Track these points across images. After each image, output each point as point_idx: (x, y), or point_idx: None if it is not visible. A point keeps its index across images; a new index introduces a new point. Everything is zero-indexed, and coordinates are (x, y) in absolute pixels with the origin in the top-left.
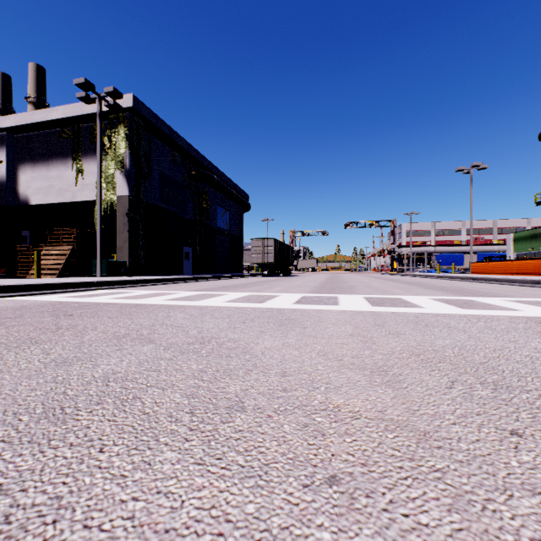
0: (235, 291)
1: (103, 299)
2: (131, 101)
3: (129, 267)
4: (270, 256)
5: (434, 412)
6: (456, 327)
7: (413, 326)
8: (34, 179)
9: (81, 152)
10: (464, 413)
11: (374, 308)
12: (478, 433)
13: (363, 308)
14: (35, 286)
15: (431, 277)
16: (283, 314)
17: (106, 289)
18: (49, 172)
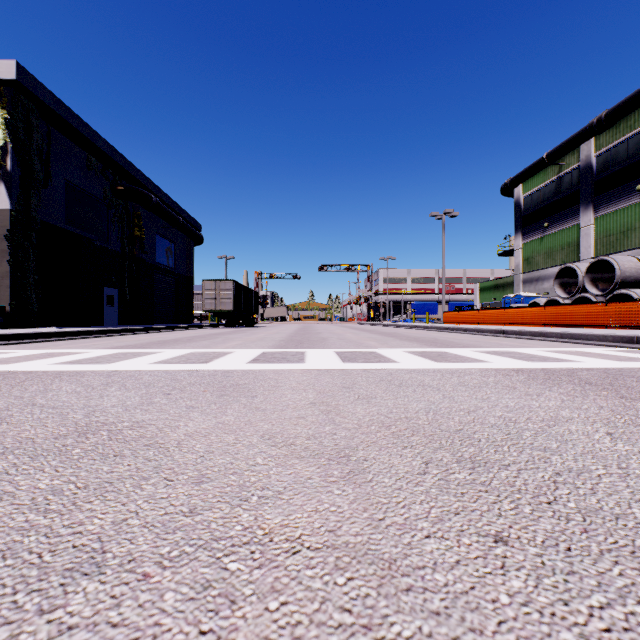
0: (173, 347)
1: None
2: (14, 70)
3: (11, 315)
4: (228, 302)
5: (404, 518)
6: (431, 385)
7: (386, 387)
8: None
9: None
10: (440, 515)
11: (345, 364)
12: (457, 548)
13: (333, 366)
14: None
15: (407, 327)
16: (230, 379)
17: None
18: None
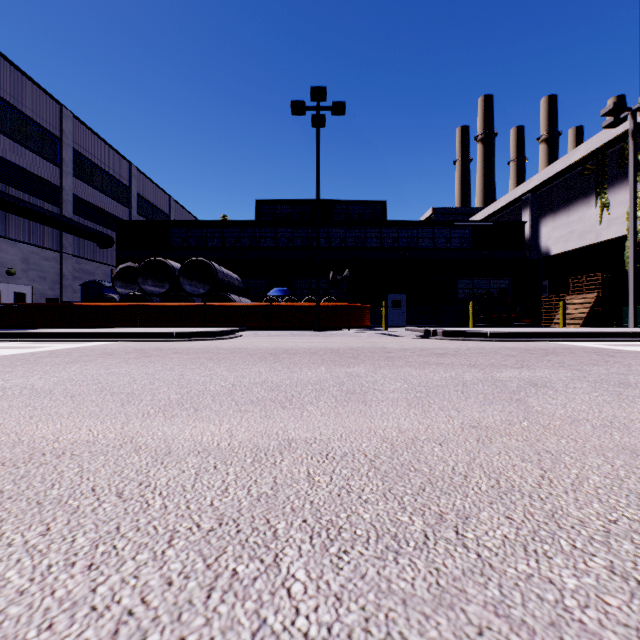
0: None
1: None
2: None
3: None
4: None
5: None
6: None
7: None
8: (553, 229)
9: (606, 184)
10: None
11: None
12: None
13: None
14: (568, 333)
15: None
16: None
17: None
18: (568, 218)
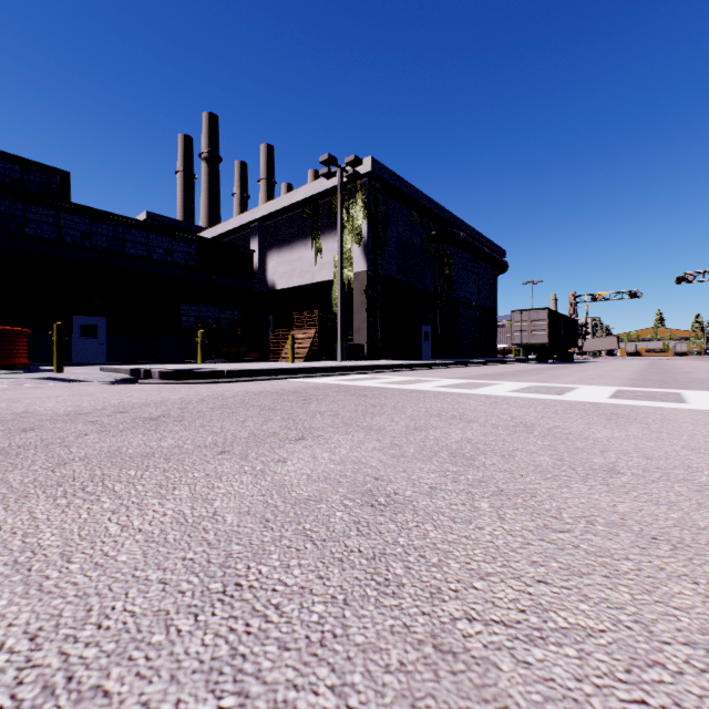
0: (507, 380)
1: (371, 384)
2: (369, 164)
3: (367, 351)
4: (540, 334)
5: None
6: None
7: None
8: (279, 264)
9: (320, 230)
10: None
11: None
12: None
13: None
14: (305, 369)
15: None
16: (603, 409)
17: (358, 374)
18: (292, 256)
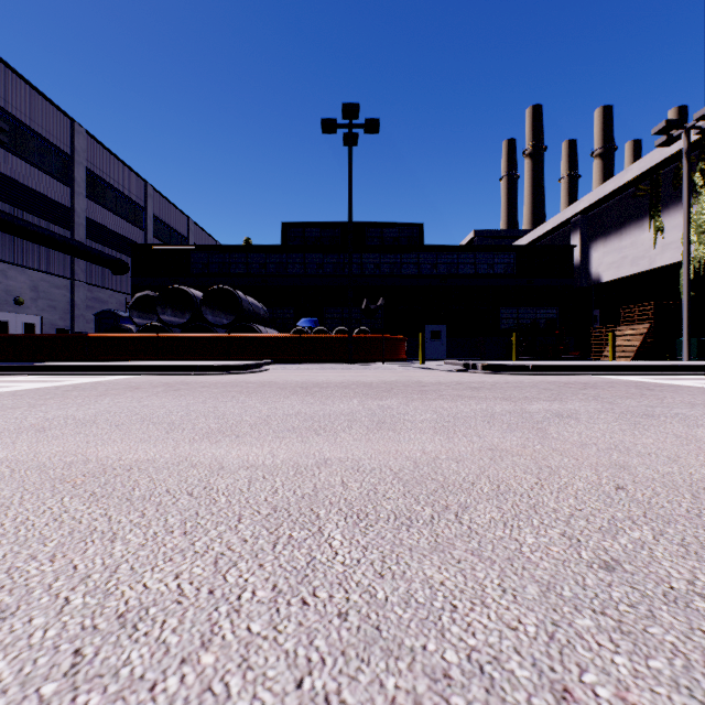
0: None
1: (685, 383)
2: None
3: None
4: None
5: None
6: None
7: None
8: (604, 255)
9: (660, 206)
10: None
11: None
12: None
13: None
14: (614, 367)
15: None
16: None
17: (692, 375)
18: (621, 243)
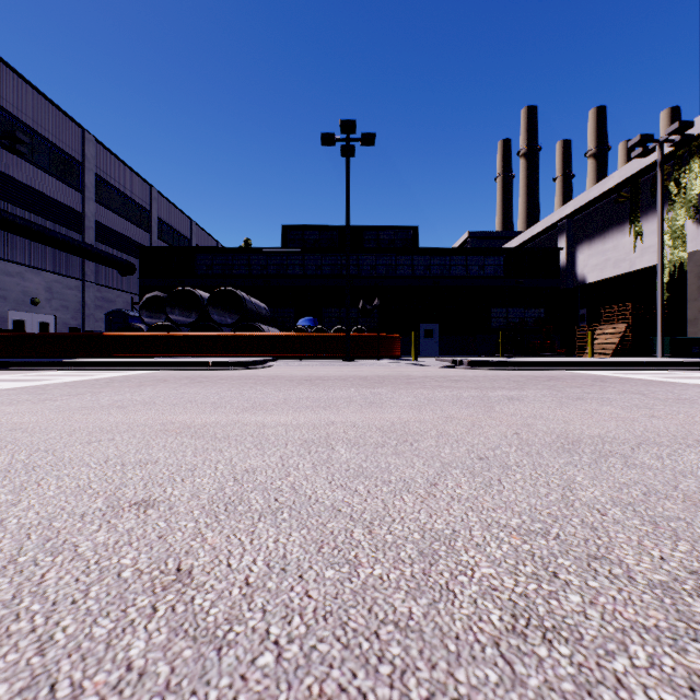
0: None
1: (640, 376)
2: None
3: None
4: None
5: None
6: None
7: None
8: (589, 257)
9: (639, 212)
10: None
11: None
12: None
13: None
14: (586, 363)
15: None
16: None
17: (655, 370)
18: (604, 246)
